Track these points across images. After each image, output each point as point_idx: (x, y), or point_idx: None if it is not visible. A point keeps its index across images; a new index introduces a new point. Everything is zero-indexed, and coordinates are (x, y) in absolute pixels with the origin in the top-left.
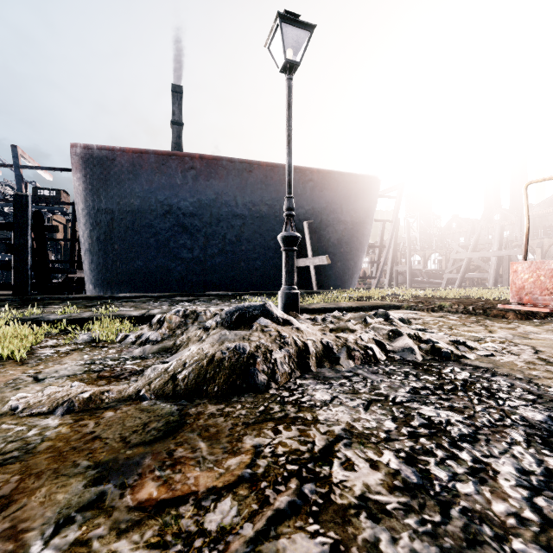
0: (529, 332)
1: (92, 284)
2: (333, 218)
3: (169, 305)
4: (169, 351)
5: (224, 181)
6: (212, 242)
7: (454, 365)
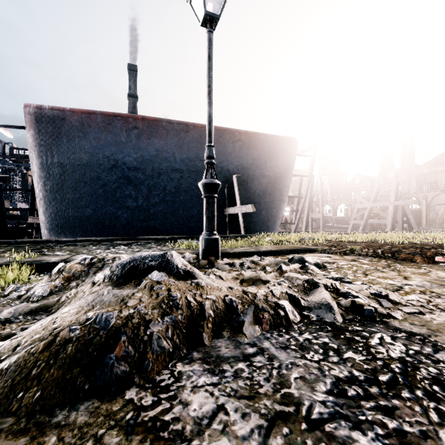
0: (443, 278)
1: (47, 229)
2: (258, 173)
3: (105, 249)
4: (49, 310)
5: (163, 140)
6: (154, 192)
7: (382, 329)
